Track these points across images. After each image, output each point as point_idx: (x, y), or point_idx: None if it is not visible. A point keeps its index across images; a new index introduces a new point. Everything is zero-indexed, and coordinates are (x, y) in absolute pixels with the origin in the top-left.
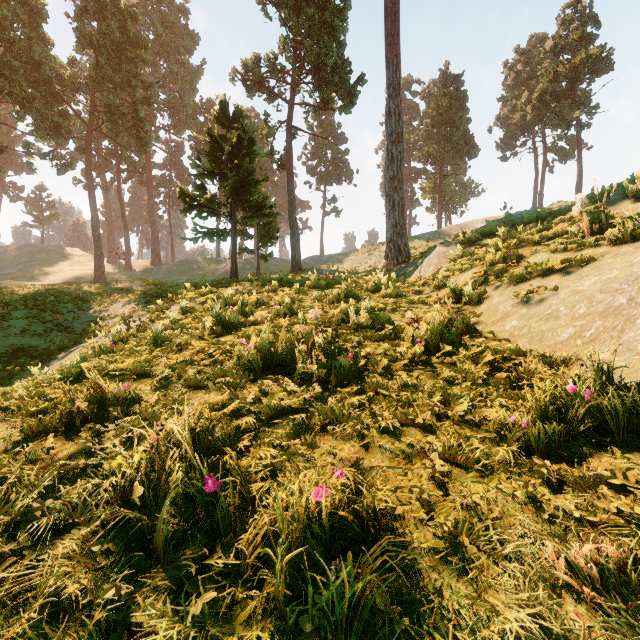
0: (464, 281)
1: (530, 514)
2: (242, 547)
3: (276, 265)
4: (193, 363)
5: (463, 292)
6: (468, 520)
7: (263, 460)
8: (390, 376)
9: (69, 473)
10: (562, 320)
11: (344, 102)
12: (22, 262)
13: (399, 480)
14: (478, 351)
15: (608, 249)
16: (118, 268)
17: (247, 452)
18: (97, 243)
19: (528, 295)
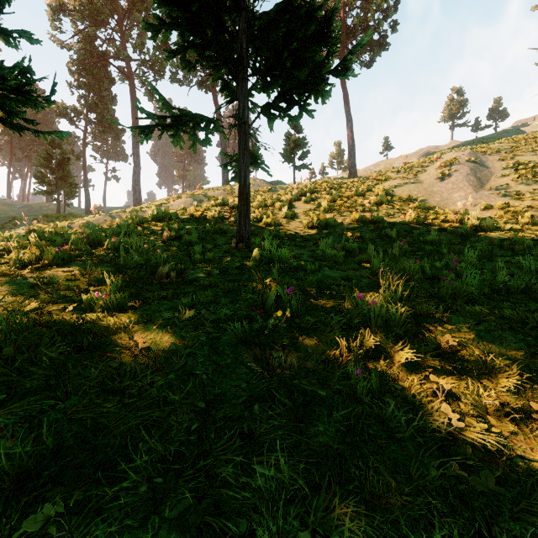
0: None
1: None
2: None
3: (68, 210)
4: None
5: None
6: None
7: None
8: None
9: None
10: None
11: (115, 138)
12: None
13: None
14: None
15: None
16: None
17: None
18: None
19: None
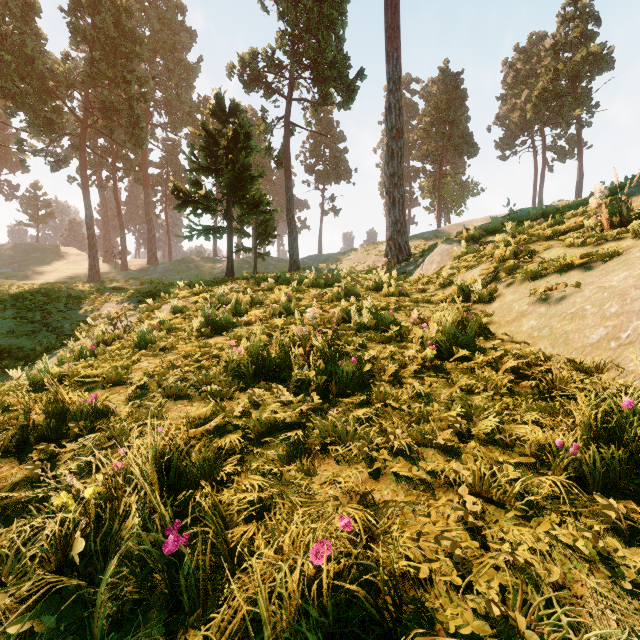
0: (472, 278)
1: (601, 579)
2: (211, 637)
3: (274, 264)
4: (177, 368)
5: (471, 290)
6: (521, 591)
7: (249, 493)
8: (399, 383)
9: (10, 508)
10: (590, 320)
11: (343, 98)
12: (17, 261)
13: (420, 522)
14: (497, 354)
15: (633, 242)
16: (114, 267)
17: (230, 480)
18: (91, 242)
19: (546, 292)
